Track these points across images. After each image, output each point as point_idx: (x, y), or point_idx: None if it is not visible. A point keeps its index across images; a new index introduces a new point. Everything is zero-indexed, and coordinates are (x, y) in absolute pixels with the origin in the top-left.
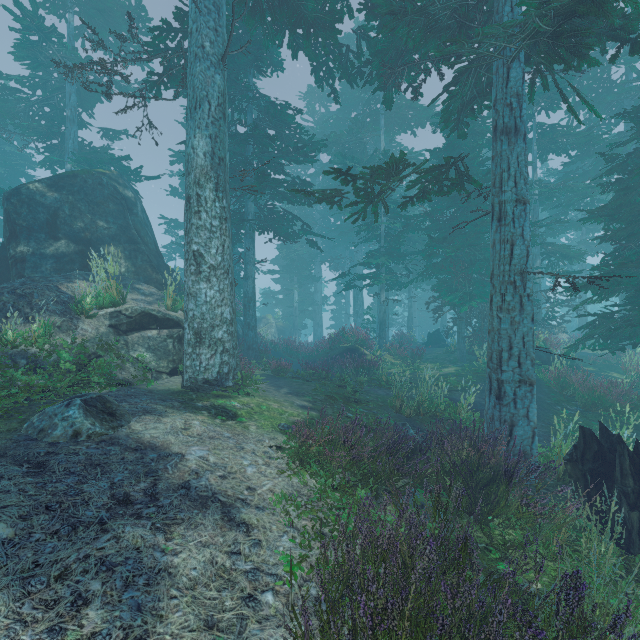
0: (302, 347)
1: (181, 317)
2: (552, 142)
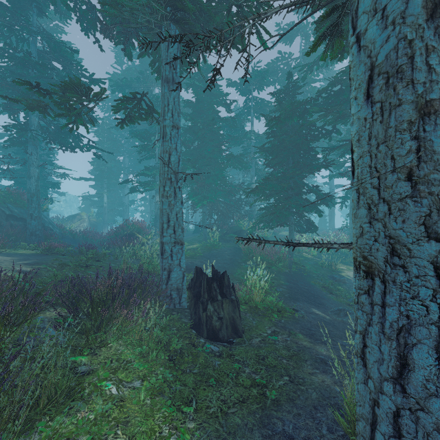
0: (97, 235)
1: None
2: (262, 109)
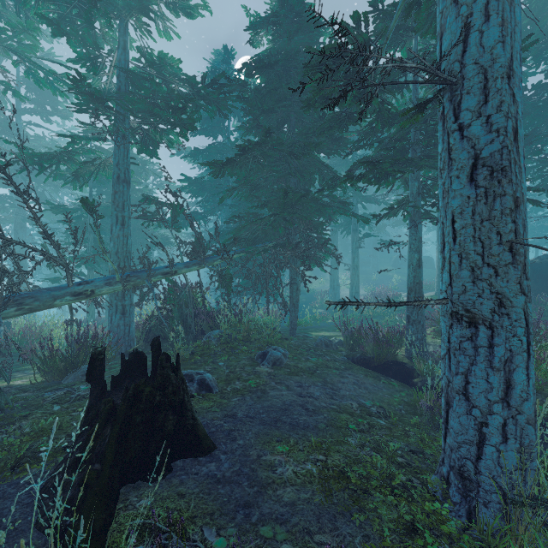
0: None
1: None
2: None
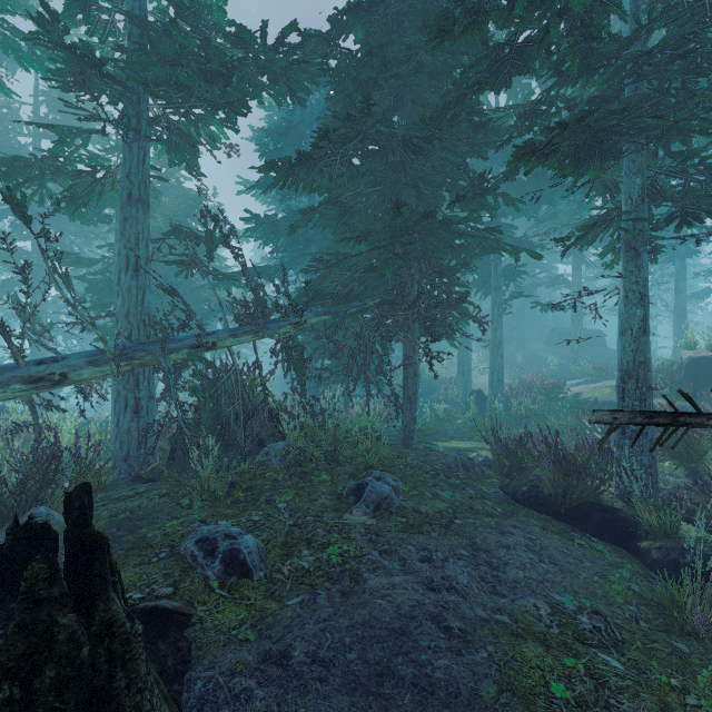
0: None
1: (684, 356)
2: None
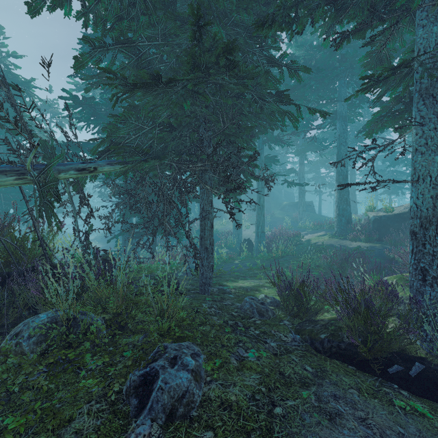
0: None
1: (371, 215)
2: None
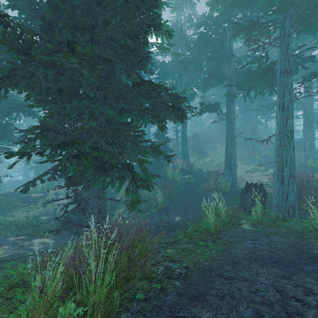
0: None
1: None
2: None
